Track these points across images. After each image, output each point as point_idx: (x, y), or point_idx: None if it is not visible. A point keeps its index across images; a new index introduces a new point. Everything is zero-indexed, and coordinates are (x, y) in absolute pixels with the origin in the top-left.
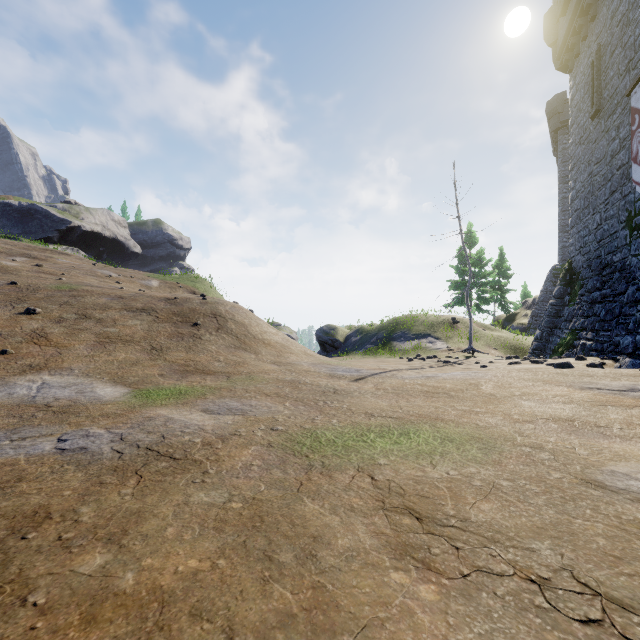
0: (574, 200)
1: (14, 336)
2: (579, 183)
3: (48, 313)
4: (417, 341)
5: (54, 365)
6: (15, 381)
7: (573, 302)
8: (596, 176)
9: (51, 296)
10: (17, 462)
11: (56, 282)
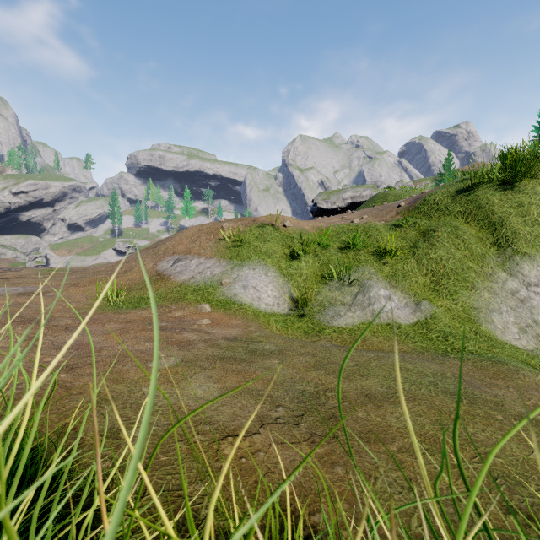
0: None
1: None
2: None
3: None
4: None
5: None
6: None
7: None
8: None
9: None
10: None
11: None
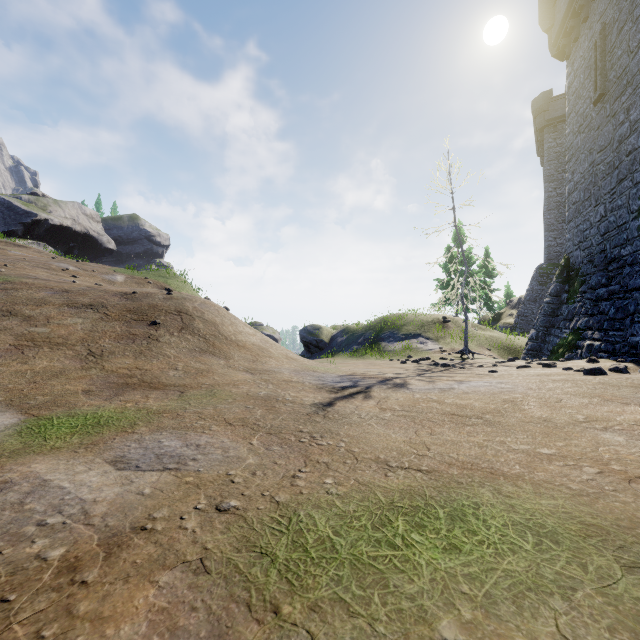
0: (572, 193)
1: None
2: (578, 174)
3: None
4: (407, 341)
5: None
6: None
7: (573, 300)
8: (599, 165)
9: None
10: None
11: None
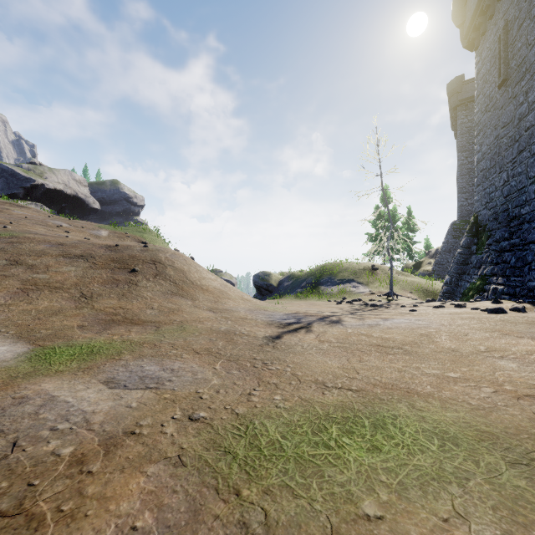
0: (480, 161)
1: None
2: (485, 146)
3: None
4: (342, 285)
5: None
6: None
7: (481, 251)
8: (503, 138)
9: None
10: None
11: None
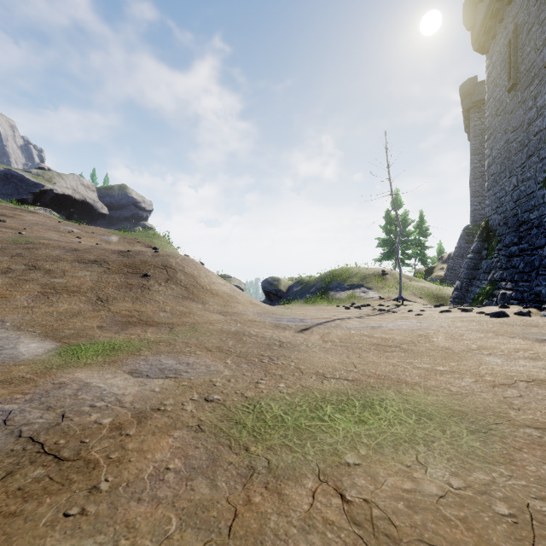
0: (490, 166)
1: None
2: (495, 150)
3: None
4: (351, 291)
5: None
6: None
7: (491, 256)
8: (513, 143)
9: (5, 248)
10: None
11: (14, 236)
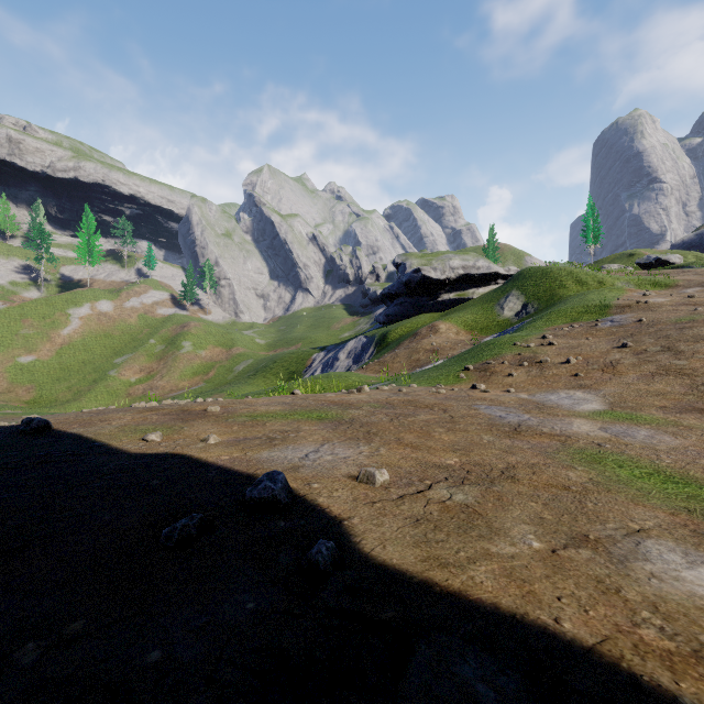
0: None
1: (594, 364)
2: None
3: (637, 346)
4: None
5: (594, 387)
6: (559, 392)
7: None
8: None
9: (660, 330)
10: (482, 414)
11: (684, 314)
